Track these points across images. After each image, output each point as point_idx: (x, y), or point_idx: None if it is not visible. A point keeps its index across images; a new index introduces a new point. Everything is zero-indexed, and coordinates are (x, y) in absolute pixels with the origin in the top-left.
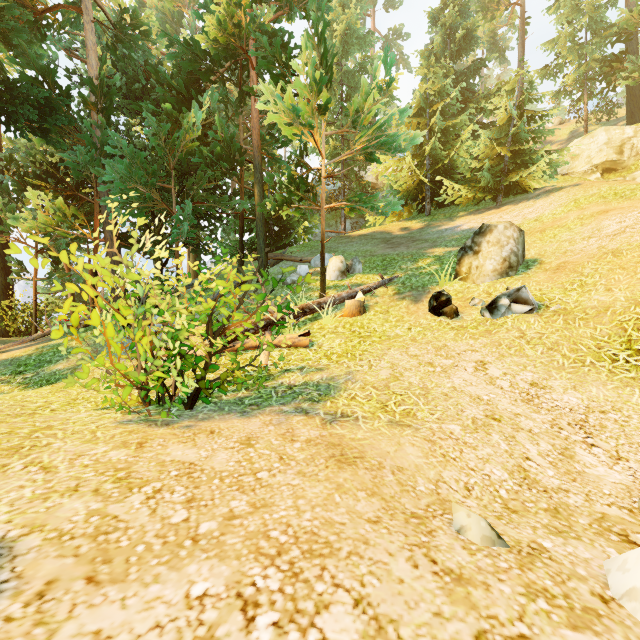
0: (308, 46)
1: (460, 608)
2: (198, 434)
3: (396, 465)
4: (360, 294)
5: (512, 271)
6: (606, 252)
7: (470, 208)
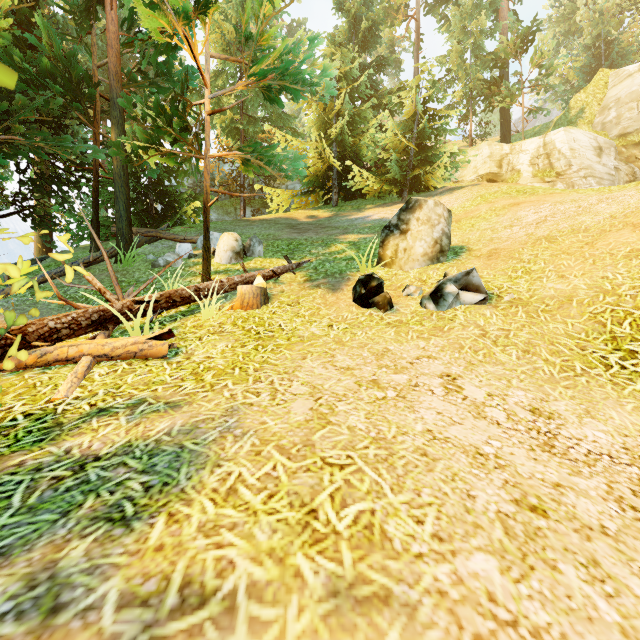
0: None
1: None
2: None
3: None
4: (259, 278)
5: (443, 256)
6: (538, 238)
7: (377, 202)
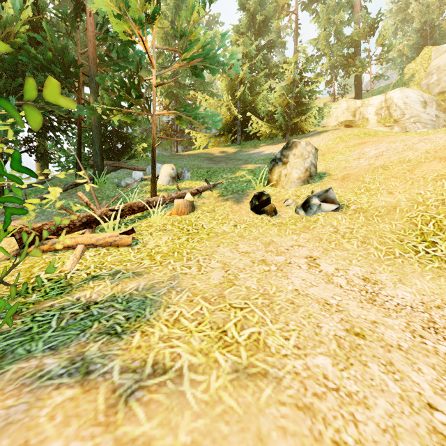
0: None
1: None
2: None
3: None
4: (188, 195)
5: (312, 179)
6: (376, 167)
7: (268, 141)
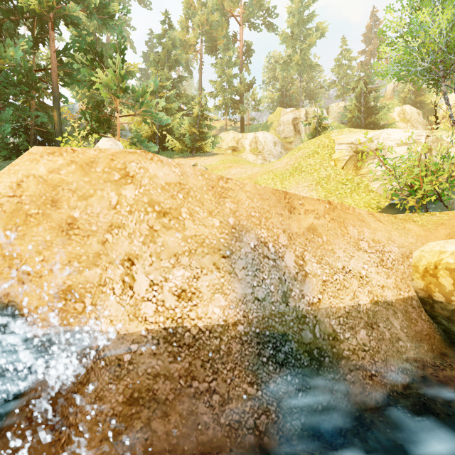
0: (118, 57)
1: None
2: None
3: None
4: None
5: None
6: None
7: (180, 154)
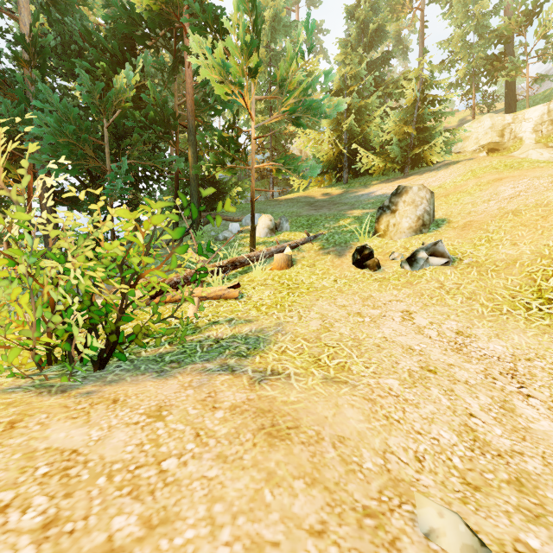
0: (238, 8)
1: None
2: (96, 405)
3: (336, 434)
4: (288, 249)
5: (425, 228)
6: (506, 212)
7: (382, 178)
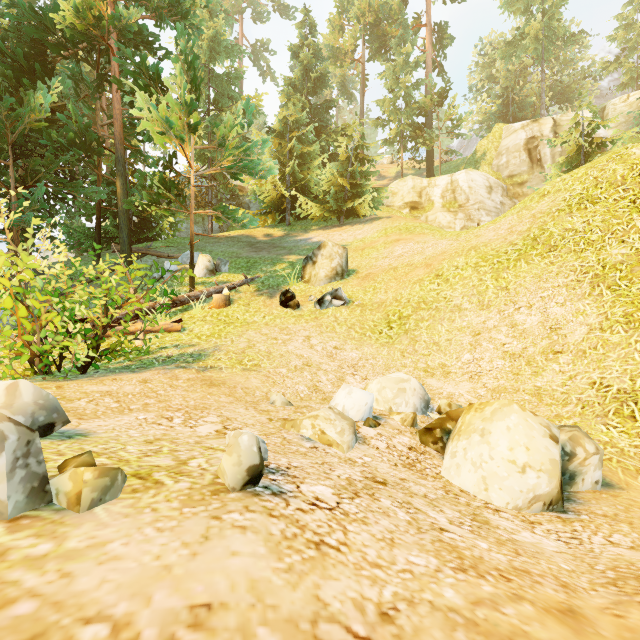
0: (179, 72)
1: (264, 415)
2: (104, 380)
3: (245, 387)
4: (226, 290)
5: (338, 277)
6: (391, 268)
7: (321, 224)
